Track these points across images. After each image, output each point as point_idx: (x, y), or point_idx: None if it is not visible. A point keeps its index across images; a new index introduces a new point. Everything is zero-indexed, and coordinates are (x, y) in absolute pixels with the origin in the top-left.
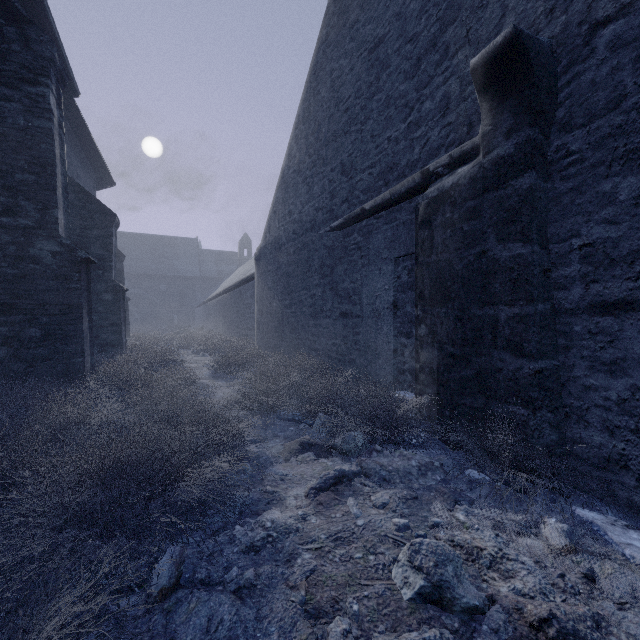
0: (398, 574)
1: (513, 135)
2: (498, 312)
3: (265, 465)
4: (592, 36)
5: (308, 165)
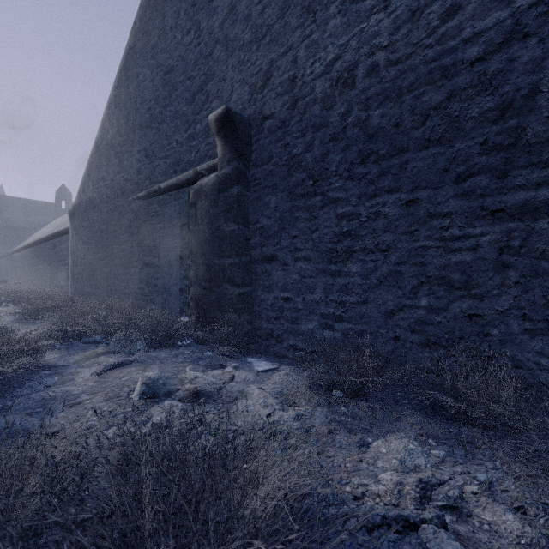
0: (135, 391)
1: (231, 163)
2: (225, 261)
3: (63, 367)
4: (263, 122)
5: (119, 142)
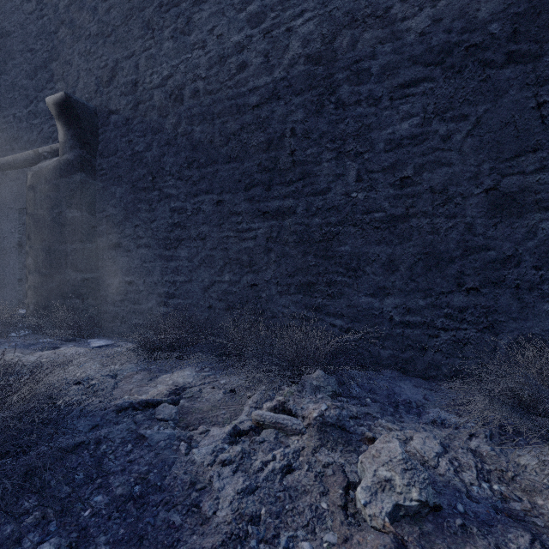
0: None
1: (73, 150)
2: (67, 248)
3: None
4: (109, 116)
5: None
